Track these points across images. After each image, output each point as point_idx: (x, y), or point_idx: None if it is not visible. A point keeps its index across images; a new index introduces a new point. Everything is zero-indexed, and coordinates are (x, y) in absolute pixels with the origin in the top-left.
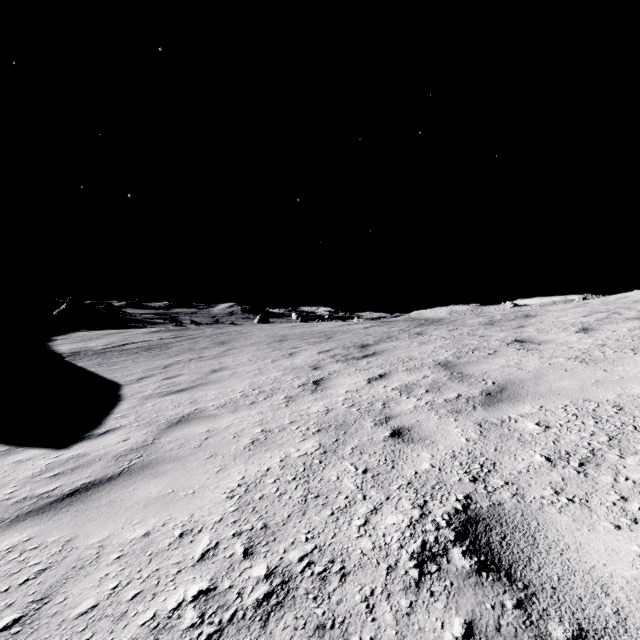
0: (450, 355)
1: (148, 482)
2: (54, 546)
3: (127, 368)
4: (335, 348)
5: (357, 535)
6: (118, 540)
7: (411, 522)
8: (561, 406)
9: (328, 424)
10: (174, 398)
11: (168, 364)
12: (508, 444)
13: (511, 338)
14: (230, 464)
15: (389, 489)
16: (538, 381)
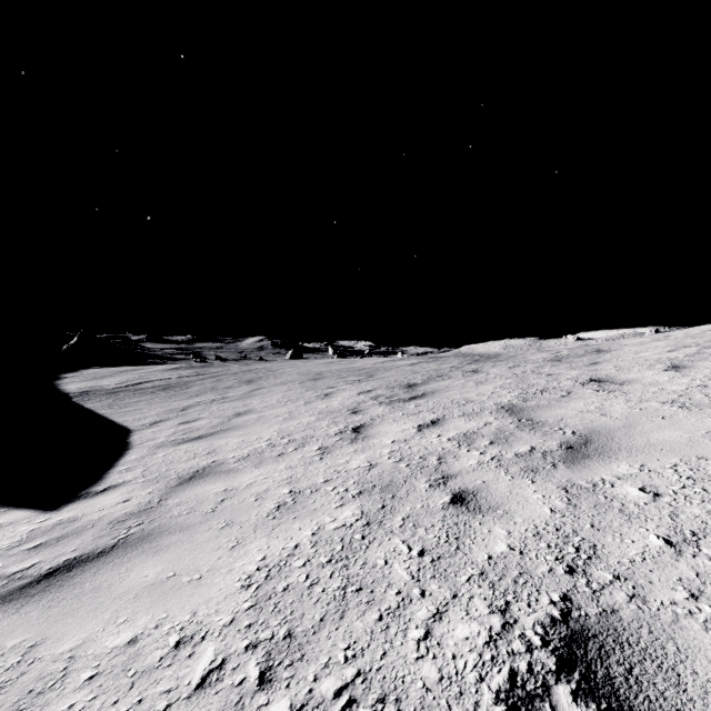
0: (514, 397)
1: (145, 560)
2: (12, 655)
3: (140, 410)
4: (377, 388)
5: (416, 655)
6: (95, 649)
7: (491, 636)
8: (669, 465)
9: (371, 484)
10: (190, 447)
11: (187, 406)
12: (608, 518)
13: (585, 377)
14: (249, 537)
15: (455, 581)
16: (630, 431)
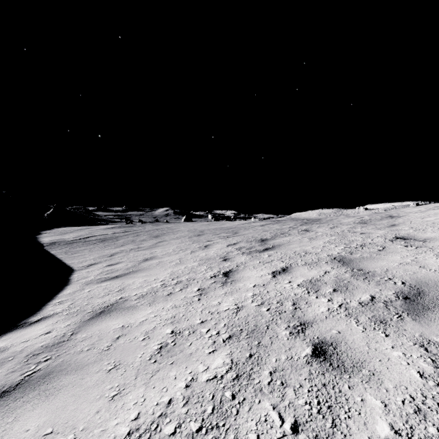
0: (341, 250)
1: (34, 407)
2: None
3: (84, 256)
4: (240, 242)
5: None
6: None
7: None
8: None
9: (239, 328)
10: (108, 285)
11: (114, 253)
12: None
13: (391, 235)
14: (129, 385)
15: None
16: None
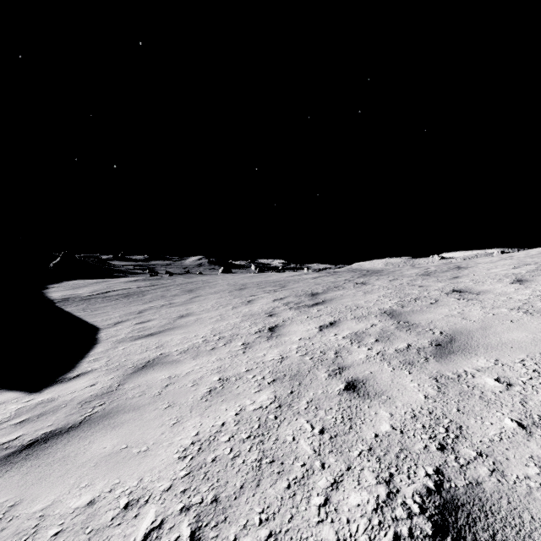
0: (394, 304)
1: (105, 434)
2: None
3: (107, 313)
4: (288, 296)
5: (317, 519)
6: (61, 509)
7: (378, 504)
8: (518, 360)
9: (283, 373)
10: (143, 342)
11: (142, 310)
12: (471, 403)
13: (449, 288)
14: (186, 416)
15: (349, 456)
16: (486, 332)
